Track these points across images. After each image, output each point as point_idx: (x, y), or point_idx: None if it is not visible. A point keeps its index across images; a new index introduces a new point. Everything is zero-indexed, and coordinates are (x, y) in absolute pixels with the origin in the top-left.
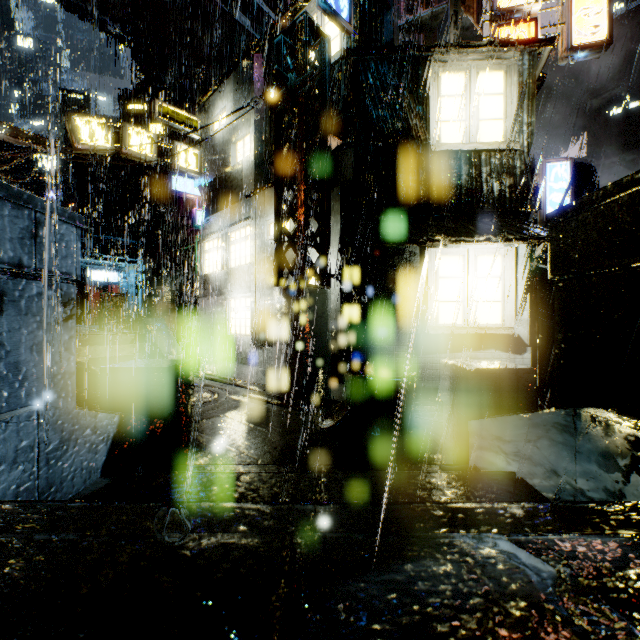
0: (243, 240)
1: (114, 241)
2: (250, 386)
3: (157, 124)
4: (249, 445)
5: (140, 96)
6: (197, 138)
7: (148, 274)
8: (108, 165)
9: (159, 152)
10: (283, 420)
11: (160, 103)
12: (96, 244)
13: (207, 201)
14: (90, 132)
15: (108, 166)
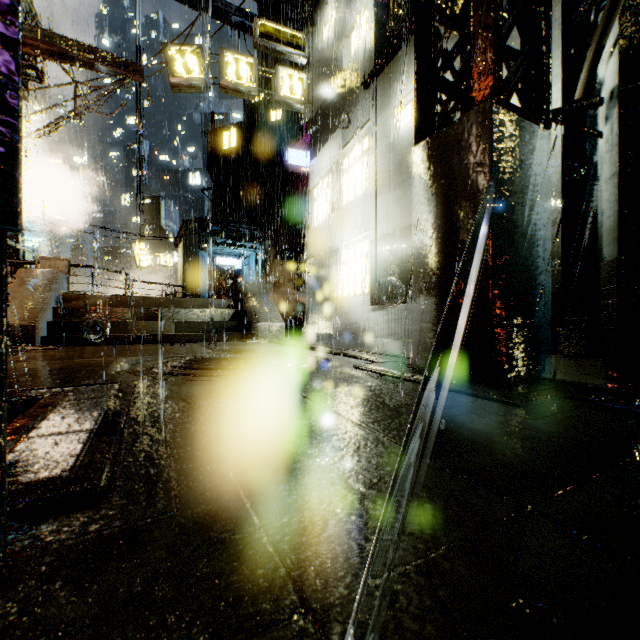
0: (358, 161)
1: (237, 227)
2: (366, 355)
3: (277, 111)
4: (345, 531)
5: (262, 87)
6: (304, 62)
7: (267, 258)
8: (236, 160)
9: (279, 138)
10: (463, 422)
11: (261, 21)
12: (221, 230)
13: (315, 136)
14: (185, 63)
15: (236, 161)
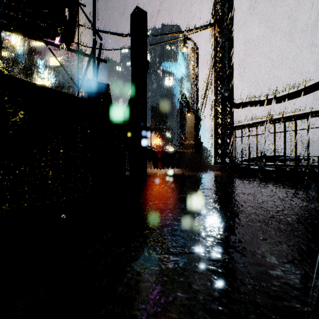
0: None
1: None
2: None
3: None
4: None
5: None
6: None
7: None
8: None
9: None
10: None
11: None
12: None
13: None
14: None
15: None
